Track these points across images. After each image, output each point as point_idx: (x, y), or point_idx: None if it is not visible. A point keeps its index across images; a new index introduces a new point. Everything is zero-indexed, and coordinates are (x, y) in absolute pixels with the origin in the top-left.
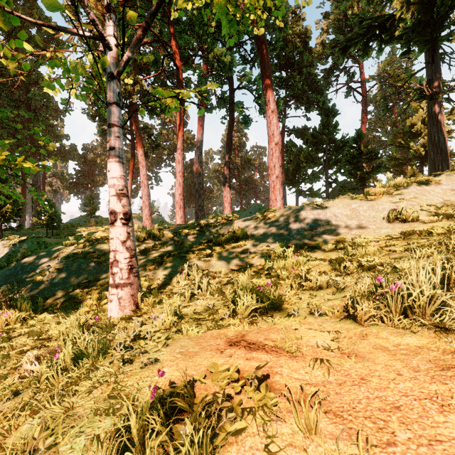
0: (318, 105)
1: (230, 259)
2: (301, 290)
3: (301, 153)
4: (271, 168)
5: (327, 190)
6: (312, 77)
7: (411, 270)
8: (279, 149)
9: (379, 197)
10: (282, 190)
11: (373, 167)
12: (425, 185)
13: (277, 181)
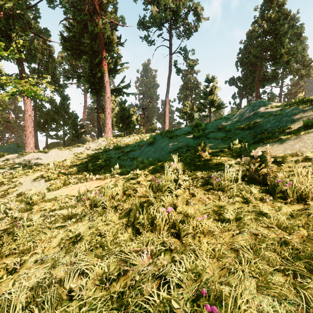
0: (58, 92)
1: (9, 170)
2: (34, 171)
3: (49, 113)
4: (27, 127)
5: (64, 138)
6: (55, 75)
7: (50, 165)
8: (31, 118)
9: (66, 149)
10: (34, 139)
11: (82, 132)
12: (80, 146)
13: (30, 134)
